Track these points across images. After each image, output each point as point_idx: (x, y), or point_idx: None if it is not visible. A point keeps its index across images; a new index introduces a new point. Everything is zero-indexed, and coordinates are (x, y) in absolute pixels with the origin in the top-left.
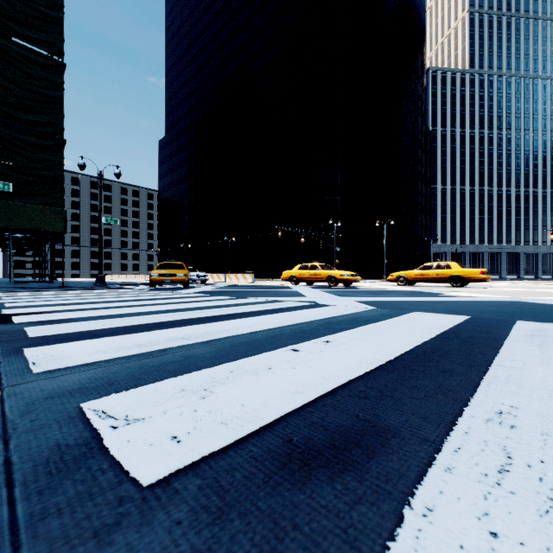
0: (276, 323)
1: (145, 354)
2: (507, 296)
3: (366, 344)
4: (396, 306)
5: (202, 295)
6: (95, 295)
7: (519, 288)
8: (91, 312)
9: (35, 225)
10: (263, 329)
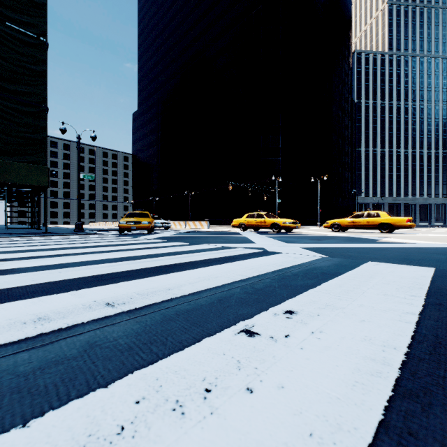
0: (224, 277)
1: (34, 339)
2: (443, 243)
3: (345, 318)
4: (344, 253)
5: (160, 241)
6: (65, 240)
7: (442, 234)
8: (40, 260)
9: (22, 180)
10: (210, 287)
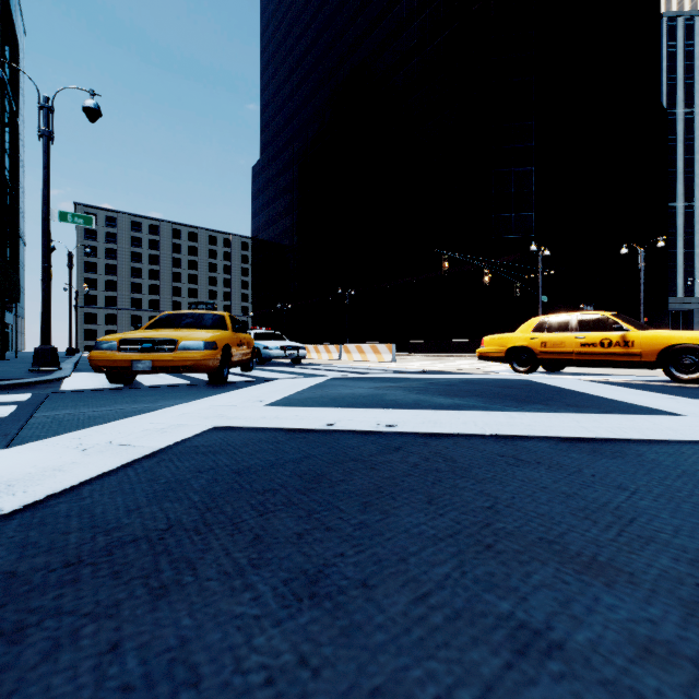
0: None
1: None
2: None
3: None
4: None
5: None
6: None
7: None
8: None
9: None
10: None
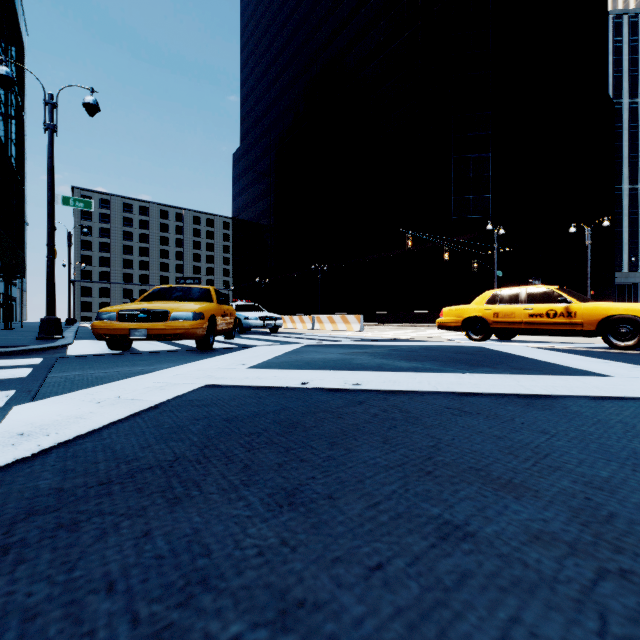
0: None
1: None
2: None
3: None
4: None
5: None
6: None
7: None
8: None
9: None
10: None
